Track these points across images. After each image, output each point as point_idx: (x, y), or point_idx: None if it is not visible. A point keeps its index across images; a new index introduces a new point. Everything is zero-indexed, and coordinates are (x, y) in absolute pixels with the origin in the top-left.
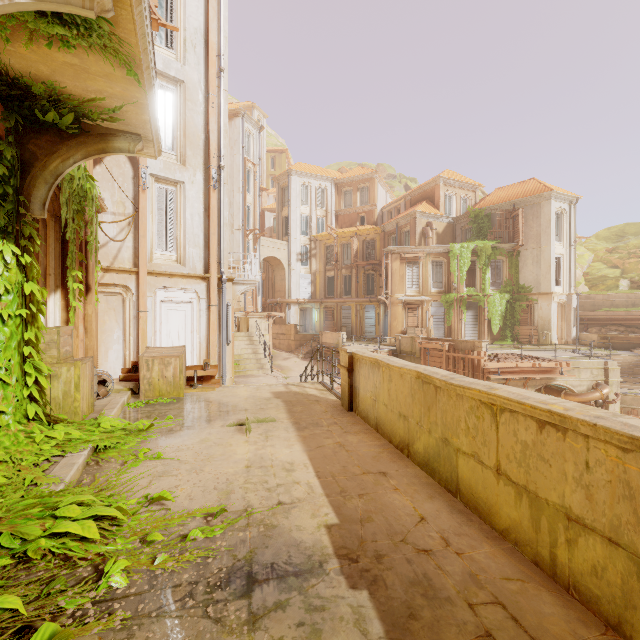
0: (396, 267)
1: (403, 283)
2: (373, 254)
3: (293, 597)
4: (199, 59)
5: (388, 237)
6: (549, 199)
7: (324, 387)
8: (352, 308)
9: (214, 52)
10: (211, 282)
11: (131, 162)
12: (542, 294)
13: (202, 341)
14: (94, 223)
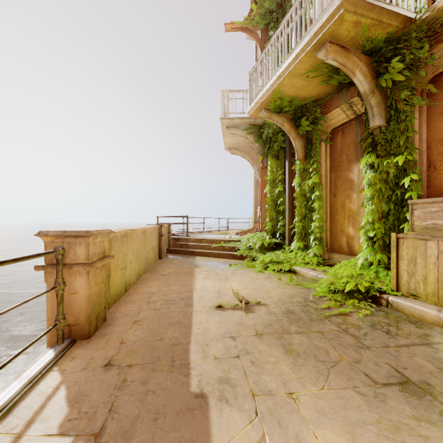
0: None
1: None
2: None
3: (211, 263)
4: None
5: None
6: None
7: None
8: None
9: None
10: None
11: None
12: None
13: None
14: None
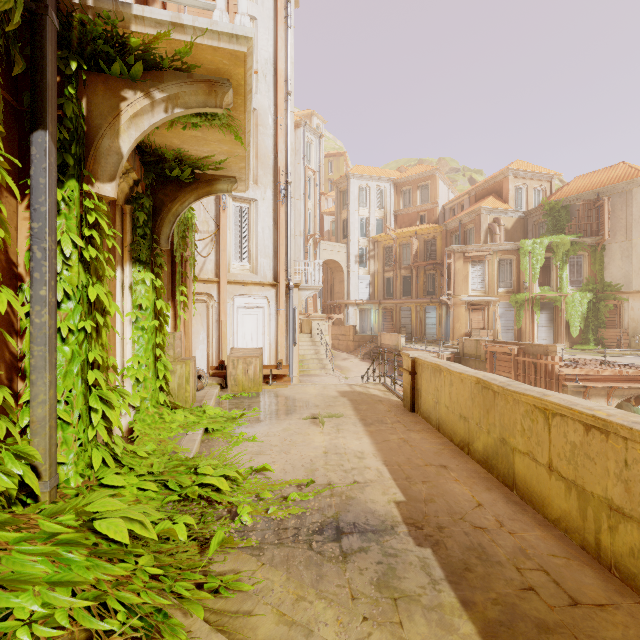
0: (459, 267)
1: (467, 283)
2: (434, 253)
3: (372, 546)
4: (269, 87)
5: (450, 235)
6: None
7: (386, 388)
8: (412, 309)
9: (282, 78)
10: (280, 289)
11: None
12: (634, 293)
13: (272, 342)
14: (193, 245)
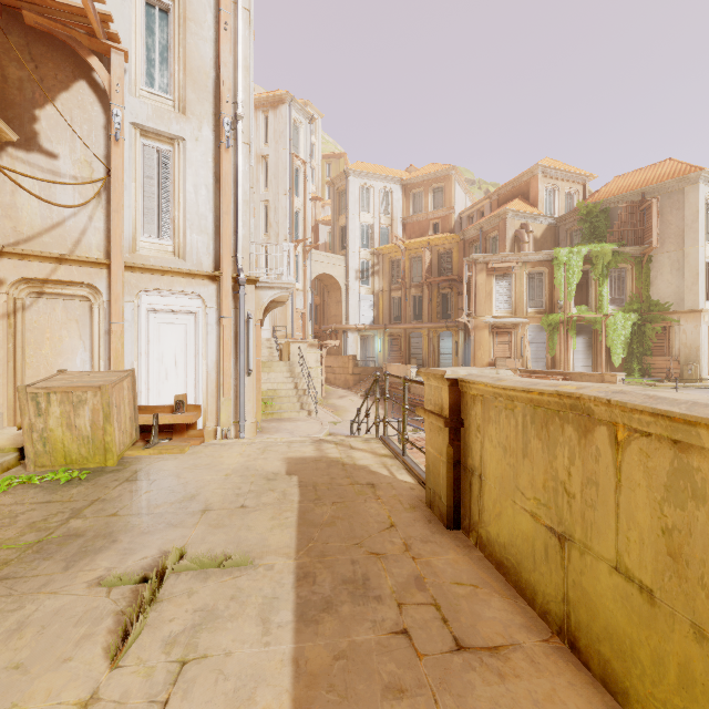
0: (481, 281)
1: (490, 301)
2: (450, 268)
3: None
4: None
5: (469, 246)
6: (697, 183)
7: (387, 449)
8: (423, 335)
9: None
10: (222, 283)
11: (102, 103)
12: (686, 312)
13: (210, 369)
14: None
